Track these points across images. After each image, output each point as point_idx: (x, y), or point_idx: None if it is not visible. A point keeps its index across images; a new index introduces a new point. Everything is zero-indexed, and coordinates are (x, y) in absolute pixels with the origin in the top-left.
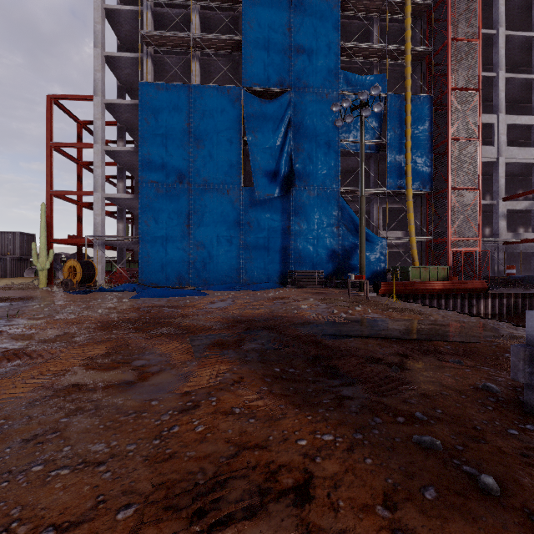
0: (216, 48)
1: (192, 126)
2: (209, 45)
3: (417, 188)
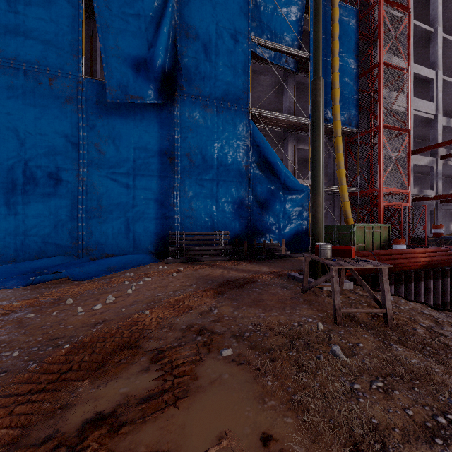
0: None
1: None
2: None
3: (343, 124)
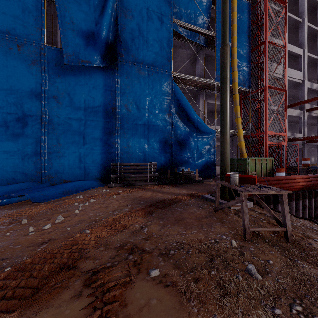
0: None
1: None
2: None
3: (239, 85)
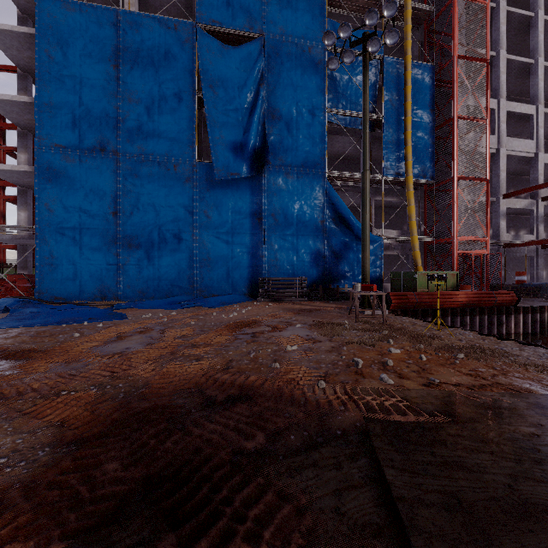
0: None
1: (121, 69)
2: None
3: (417, 177)
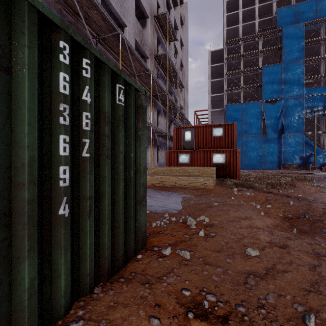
0: (250, 87)
1: (243, 116)
2: (248, 87)
3: None
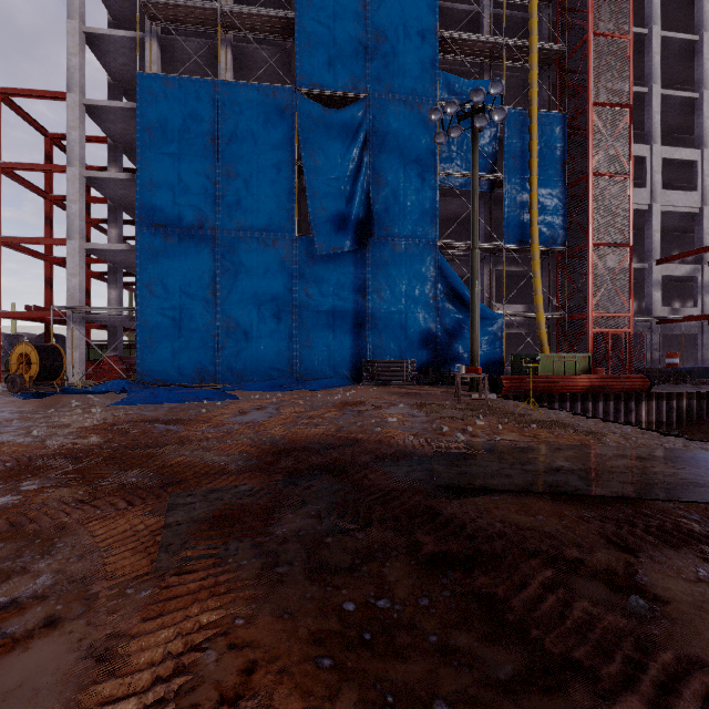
0: (257, 30)
1: (219, 143)
2: (245, 24)
3: (545, 244)
